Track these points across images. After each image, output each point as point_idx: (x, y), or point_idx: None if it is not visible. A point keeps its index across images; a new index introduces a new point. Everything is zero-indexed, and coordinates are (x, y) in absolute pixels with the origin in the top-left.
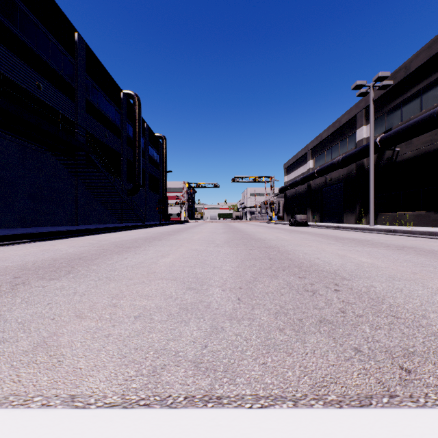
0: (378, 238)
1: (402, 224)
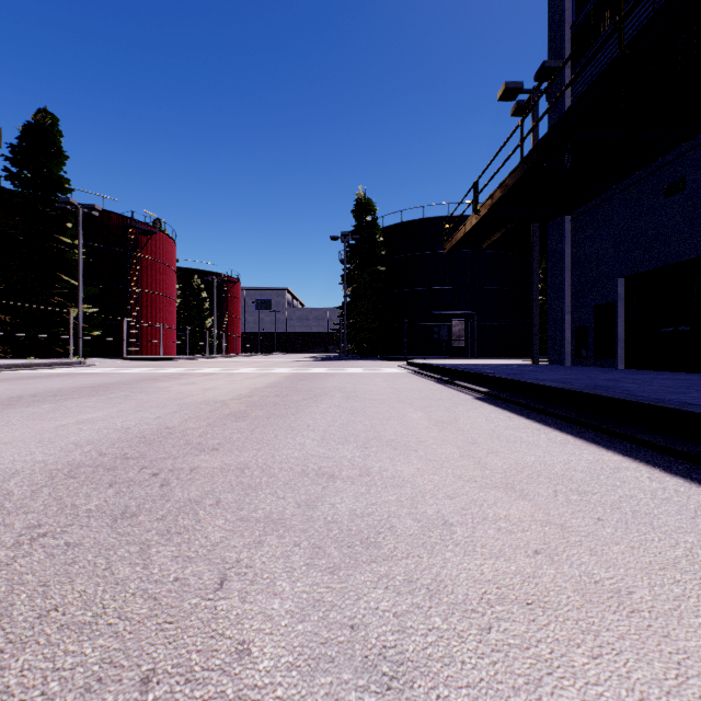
0: None
1: None
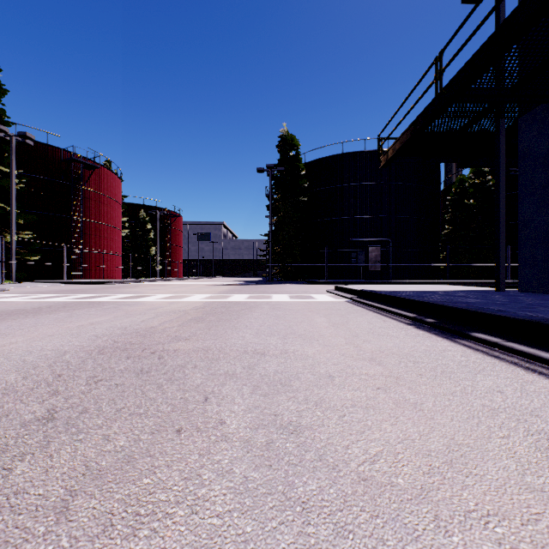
0: None
1: None
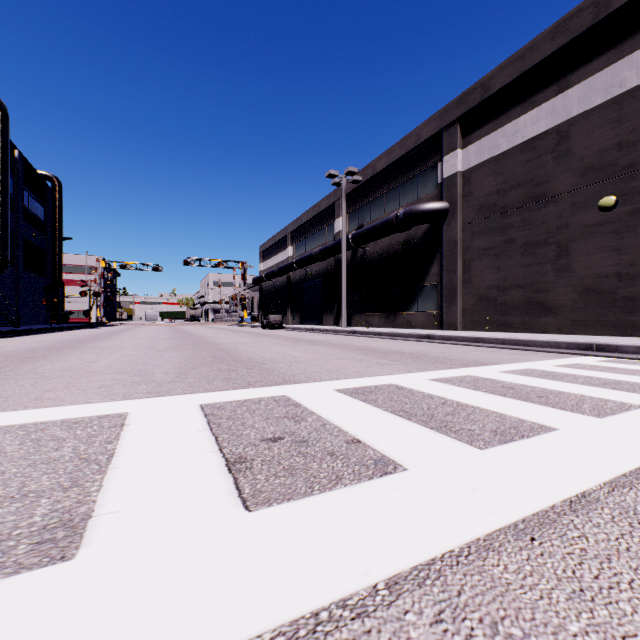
0: (335, 339)
1: (371, 326)
